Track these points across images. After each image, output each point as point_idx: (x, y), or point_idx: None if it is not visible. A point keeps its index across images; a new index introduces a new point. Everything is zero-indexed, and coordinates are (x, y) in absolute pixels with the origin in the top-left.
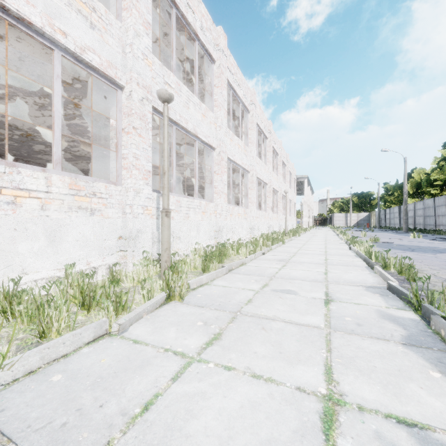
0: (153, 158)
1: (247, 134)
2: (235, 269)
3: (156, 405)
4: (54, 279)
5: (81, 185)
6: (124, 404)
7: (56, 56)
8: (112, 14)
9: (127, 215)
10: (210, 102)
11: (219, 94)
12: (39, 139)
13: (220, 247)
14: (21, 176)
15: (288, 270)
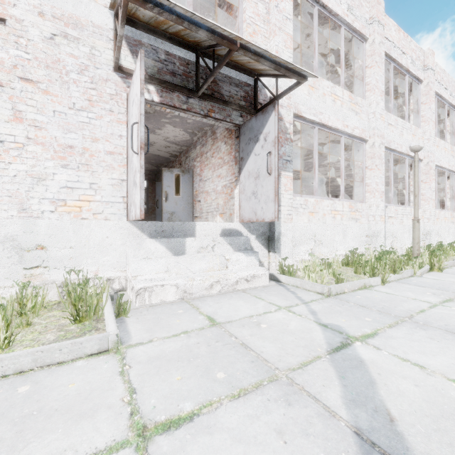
0: (348, 173)
1: (453, 132)
2: None
3: None
4: (344, 256)
5: (352, 205)
6: None
7: (342, 139)
8: (357, 95)
9: (370, 222)
10: (416, 118)
11: (426, 110)
12: None
13: (437, 247)
14: (335, 204)
15: None
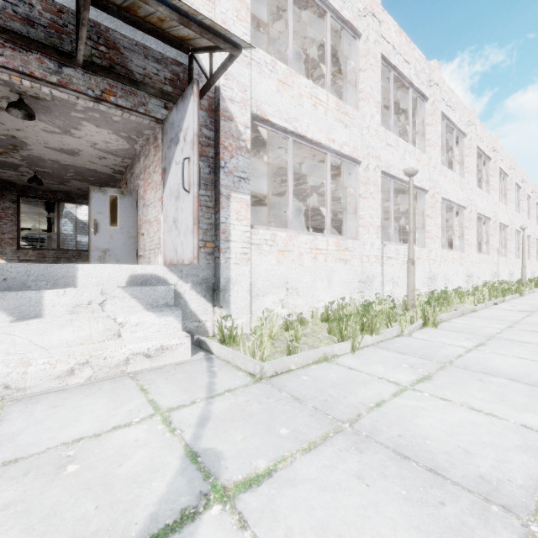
0: None
1: (463, 162)
2: (466, 314)
3: (464, 356)
4: (329, 307)
5: (341, 243)
6: (446, 354)
7: (328, 157)
8: (349, 105)
9: (364, 264)
10: (422, 142)
11: (432, 132)
12: (265, 202)
13: (441, 294)
14: (317, 241)
15: (536, 319)
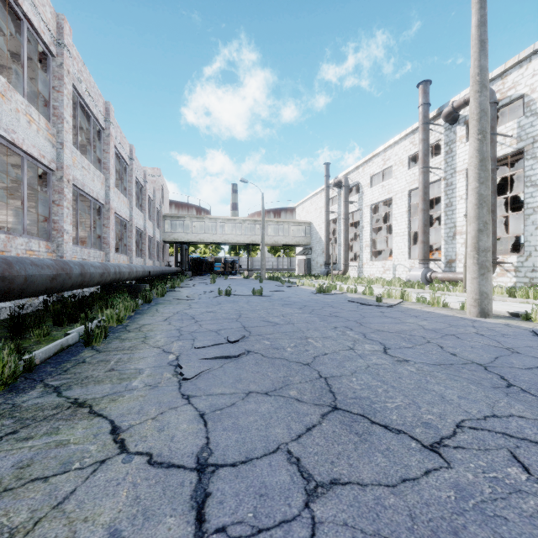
0: None
1: None
2: None
3: None
4: None
5: None
6: None
7: None
8: None
9: None
10: None
11: None
12: None
13: None
14: None
15: None
